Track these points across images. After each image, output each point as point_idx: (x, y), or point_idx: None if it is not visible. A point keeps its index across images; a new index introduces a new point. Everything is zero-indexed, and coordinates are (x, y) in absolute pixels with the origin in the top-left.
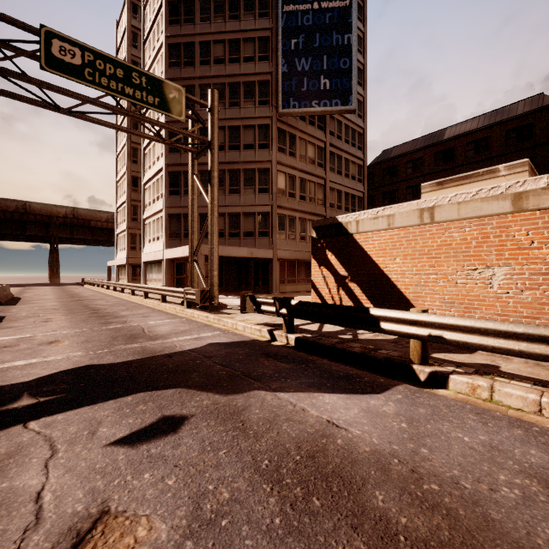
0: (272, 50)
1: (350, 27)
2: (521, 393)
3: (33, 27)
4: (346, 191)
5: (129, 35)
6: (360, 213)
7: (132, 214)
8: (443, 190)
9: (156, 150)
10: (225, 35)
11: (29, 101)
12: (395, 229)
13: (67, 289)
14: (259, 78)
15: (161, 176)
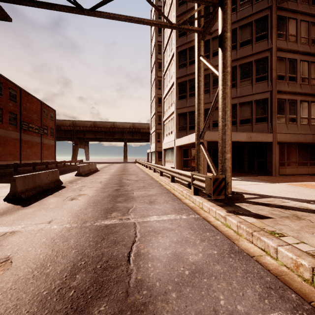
0: None
1: None
2: None
3: None
4: None
5: (156, 12)
6: None
7: (158, 121)
8: None
9: (170, 72)
10: None
11: (61, 8)
12: None
13: (126, 165)
14: None
15: (173, 88)
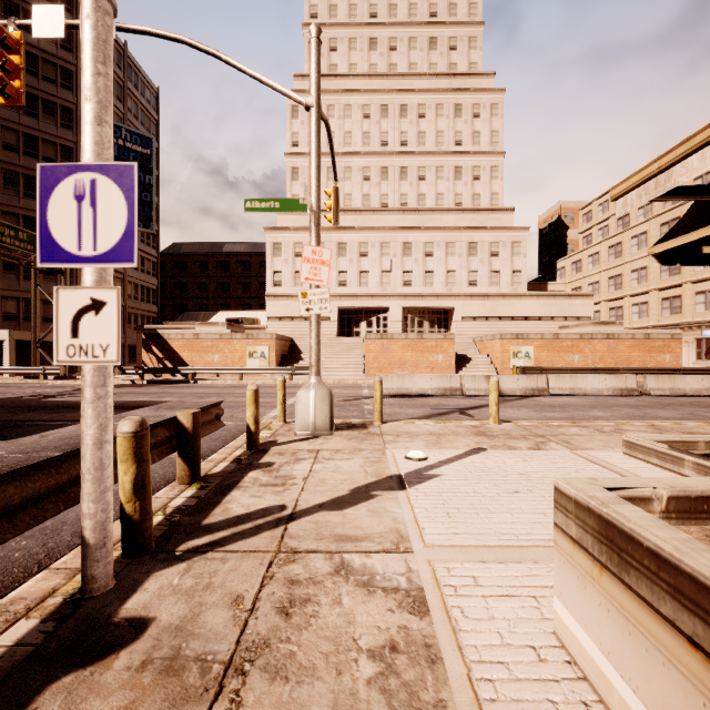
0: (77, 161)
1: (151, 171)
2: (211, 381)
3: None
4: (142, 284)
5: None
6: (170, 331)
7: None
8: (203, 326)
9: None
10: (19, 126)
11: None
12: (185, 339)
13: None
14: None
15: None
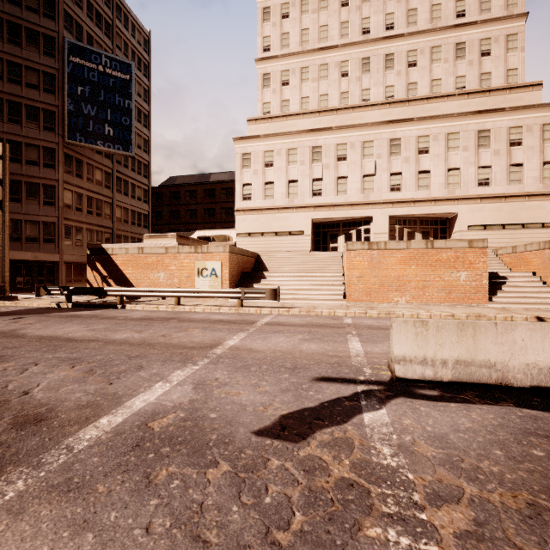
0: (58, 87)
1: (130, 96)
2: (140, 306)
3: None
4: (132, 209)
5: None
6: (114, 244)
7: None
8: (152, 239)
9: None
10: (3, 54)
11: None
12: (129, 254)
13: None
14: (44, 106)
15: None
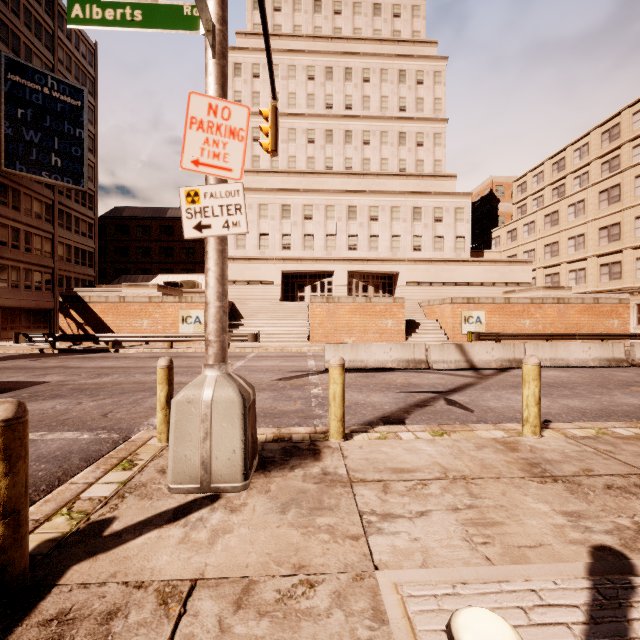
0: None
1: (82, 125)
2: (134, 349)
3: None
4: (76, 246)
5: None
6: (92, 293)
7: None
8: (131, 288)
9: None
10: None
11: None
12: (110, 303)
13: None
14: None
15: None
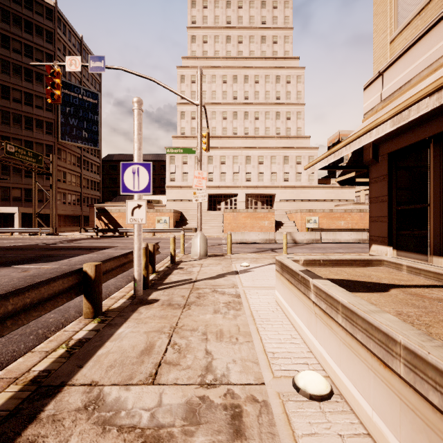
0: (55, 108)
1: (98, 113)
2: None
3: (1, 140)
4: (91, 179)
5: None
6: (112, 207)
7: None
8: None
9: None
10: (22, 88)
11: None
12: (121, 212)
13: None
14: (46, 119)
15: None
